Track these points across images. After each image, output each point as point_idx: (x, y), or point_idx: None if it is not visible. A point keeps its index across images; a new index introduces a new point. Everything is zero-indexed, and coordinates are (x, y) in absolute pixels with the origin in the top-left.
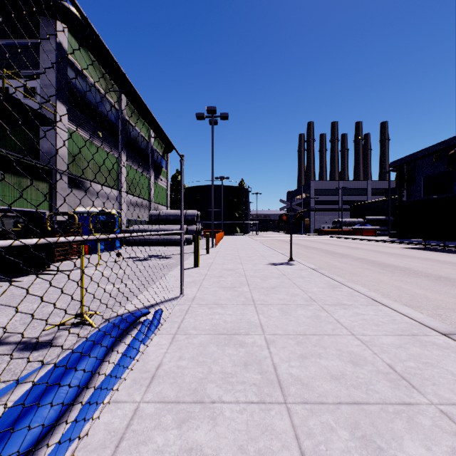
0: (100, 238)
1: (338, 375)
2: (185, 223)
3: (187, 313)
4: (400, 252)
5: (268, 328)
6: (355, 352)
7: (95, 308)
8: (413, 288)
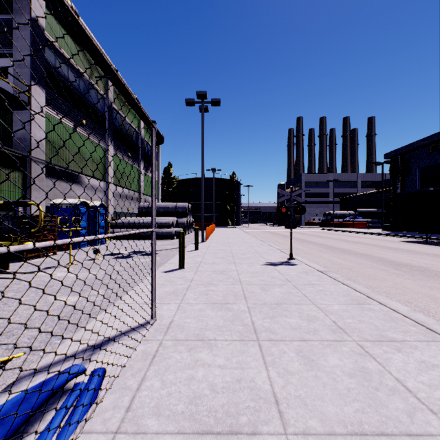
0: None
1: None
2: (175, 215)
3: (151, 364)
4: (403, 247)
5: (290, 411)
6: None
7: (24, 342)
8: None
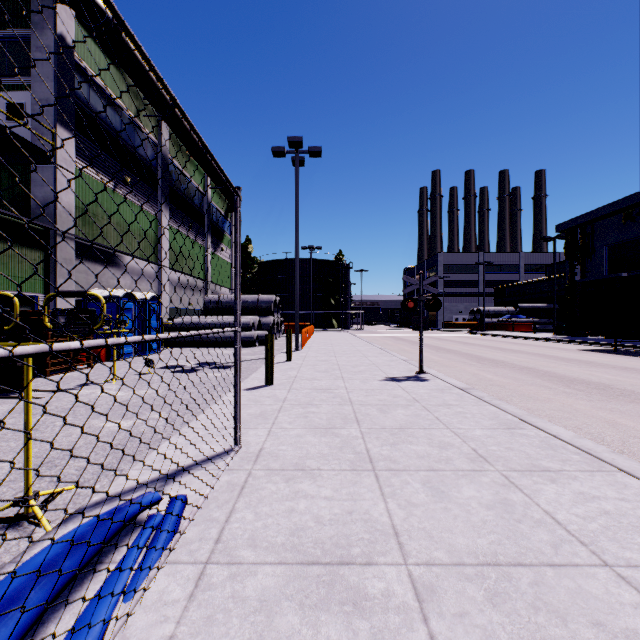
0: None
1: None
2: (257, 313)
3: (241, 495)
4: (581, 357)
5: (412, 543)
6: None
7: (72, 473)
8: (639, 424)
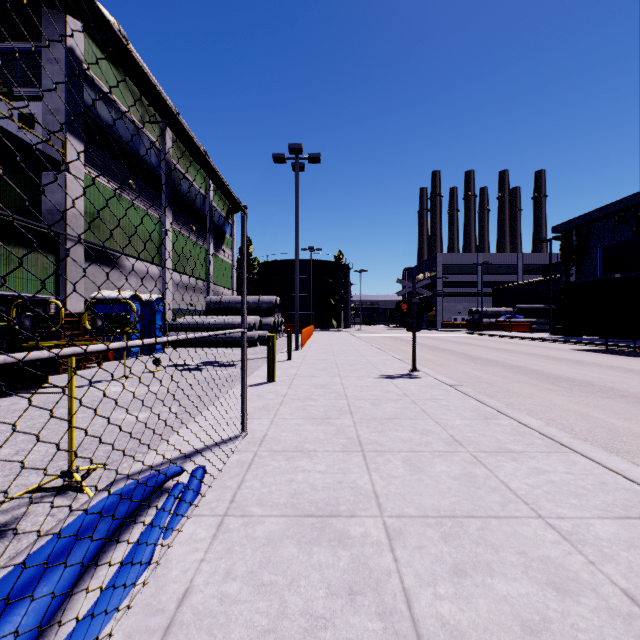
0: (31, 358)
1: (534, 621)
2: (258, 314)
3: (249, 470)
4: (572, 357)
5: (388, 502)
6: (553, 559)
7: (102, 455)
8: (608, 416)
